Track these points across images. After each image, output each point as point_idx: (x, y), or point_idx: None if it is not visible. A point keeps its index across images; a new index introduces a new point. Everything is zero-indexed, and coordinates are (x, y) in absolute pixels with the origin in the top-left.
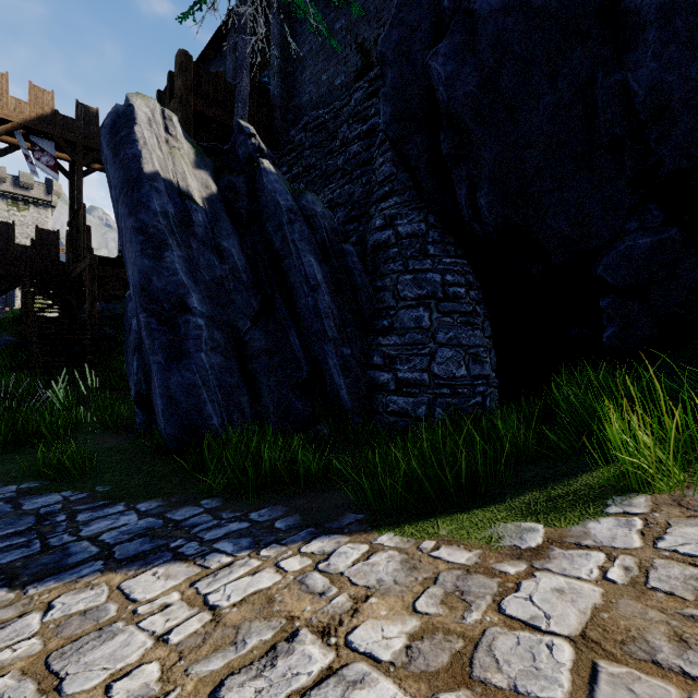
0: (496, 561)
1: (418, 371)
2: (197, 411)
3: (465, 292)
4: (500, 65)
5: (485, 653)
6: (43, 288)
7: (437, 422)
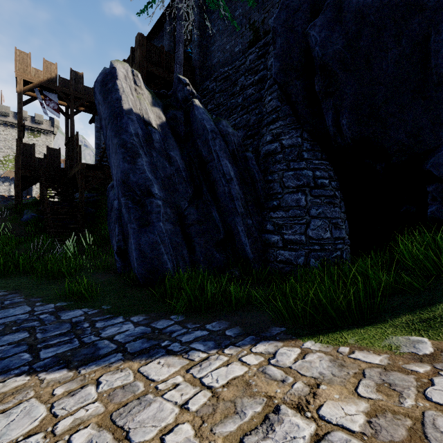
0: (404, 362)
1: (298, 234)
2: (158, 259)
3: (328, 183)
4: (359, 31)
5: (433, 430)
6: (52, 184)
7: (312, 268)
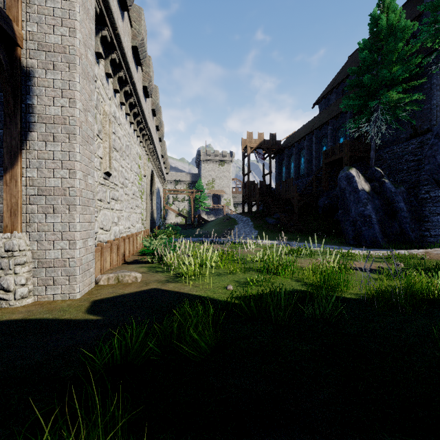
0: None
1: (437, 232)
2: (375, 238)
3: None
4: None
5: None
6: (275, 204)
7: None
